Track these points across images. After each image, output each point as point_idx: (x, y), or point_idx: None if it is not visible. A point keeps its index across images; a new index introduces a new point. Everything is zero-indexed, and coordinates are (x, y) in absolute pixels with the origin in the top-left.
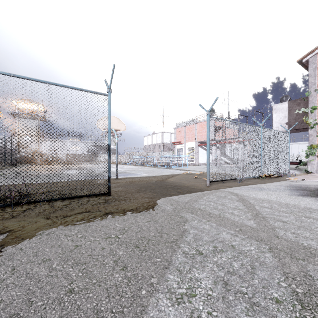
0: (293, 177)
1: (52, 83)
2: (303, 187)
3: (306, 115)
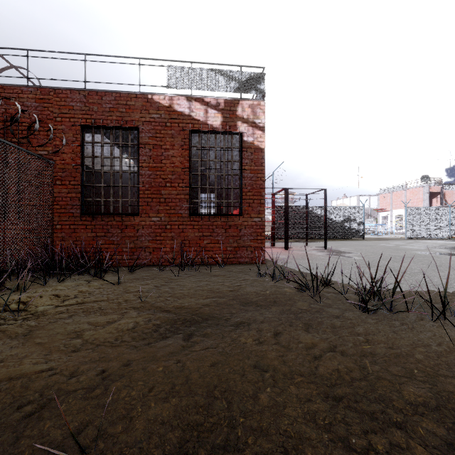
0: None
1: (349, 207)
2: None
3: None
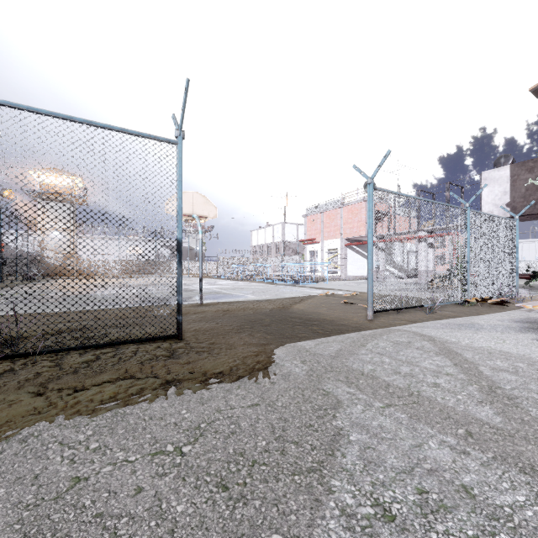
0: (529, 302)
1: (63, 116)
2: None
3: None
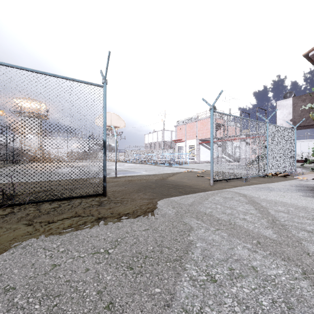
0: (301, 175)
1: (40, 72)
2: None
3: (311, 111)
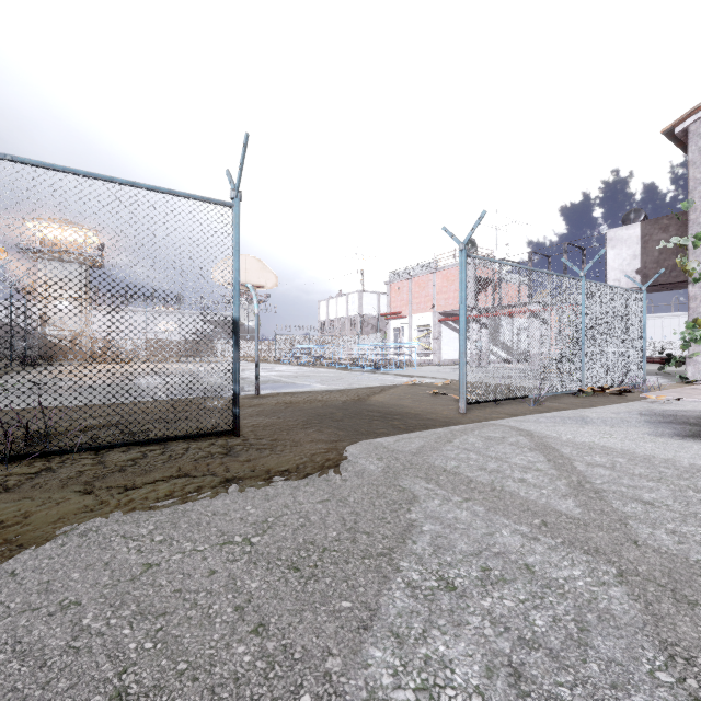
0: (656, 392)
1: (103, 178)
2: (681, 415)
3: (682, 252)
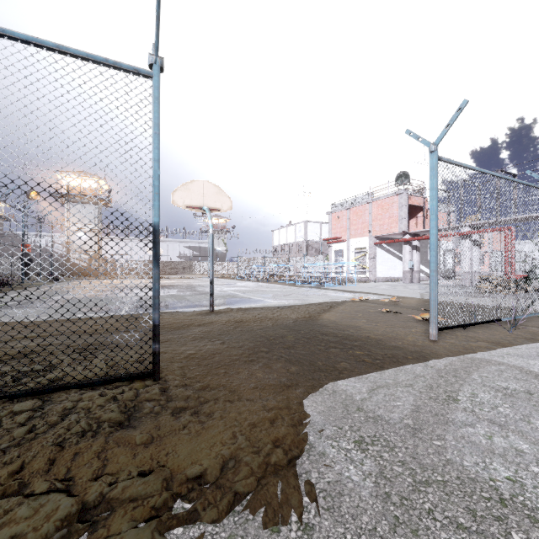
0: None
1: None
2: None
3: None
